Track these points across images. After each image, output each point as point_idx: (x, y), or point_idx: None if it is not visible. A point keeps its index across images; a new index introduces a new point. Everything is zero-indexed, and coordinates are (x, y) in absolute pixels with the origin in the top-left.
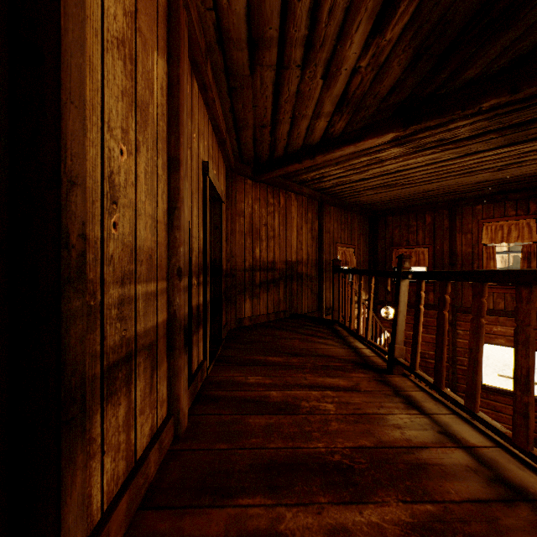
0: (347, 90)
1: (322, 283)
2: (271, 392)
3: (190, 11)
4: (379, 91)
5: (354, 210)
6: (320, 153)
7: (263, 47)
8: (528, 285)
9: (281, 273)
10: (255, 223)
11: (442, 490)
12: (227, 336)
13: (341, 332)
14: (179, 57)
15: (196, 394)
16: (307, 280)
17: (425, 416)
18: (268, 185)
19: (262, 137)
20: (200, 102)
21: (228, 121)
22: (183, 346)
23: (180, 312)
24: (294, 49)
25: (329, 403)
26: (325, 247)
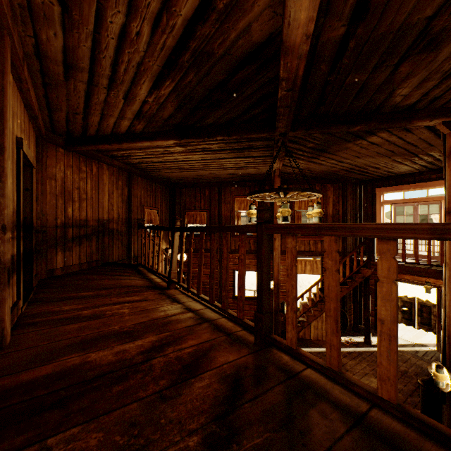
0: (142, 109)
1: (131, 237)
2: (83, 311)
3: (14, 38)
4: (163, 116)
5: (158, 181)
6: (126, 141)
7: (77, 70)
8: (214, 233)
9: (94, 230)
10: (68, 186)
11: (175, 327)
12: (38, 285)
13: (143, 271)
14: (3, 71)
15: (14, 324)
16: (118, 235)
17: (180, 304)
18: (81, 154)
19: (75, 119)
20: (14, 89)
21: (41, 102)
22: (7, 282)
23: (5, 257)
24: (101, 78)
25: (126, 309)
26: (134, 209)
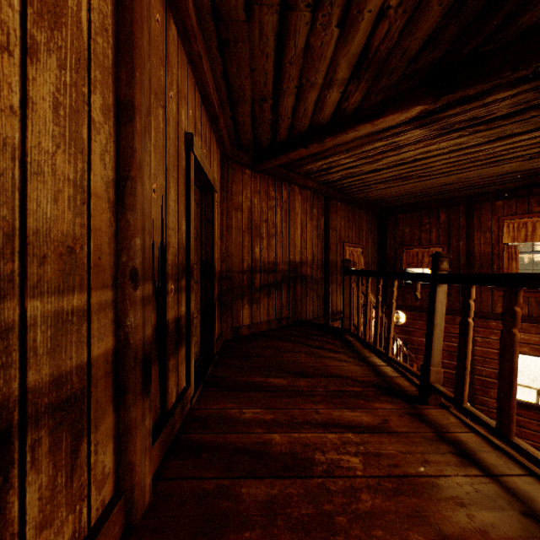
0: (369, 45)
1: (328, 286)
2: (273, 435)
3: None
4: (409, 47)
5: (362, 206)
6: (330, 134)
7: None
8: None
9: (284, 276)
10: (254, 219)
11: None
12: (222, 349)
13: (354, 344)
14: None
15: (172, 440)
16: (312, 283)
17: (493, 480)
18: (270, 176)
19: (262, 114)
20: (181, 55)
21: (221, 92)
22: (140, 388)
23: (135, 336)
24: None
25: (352, 454)
26: (332, 247)
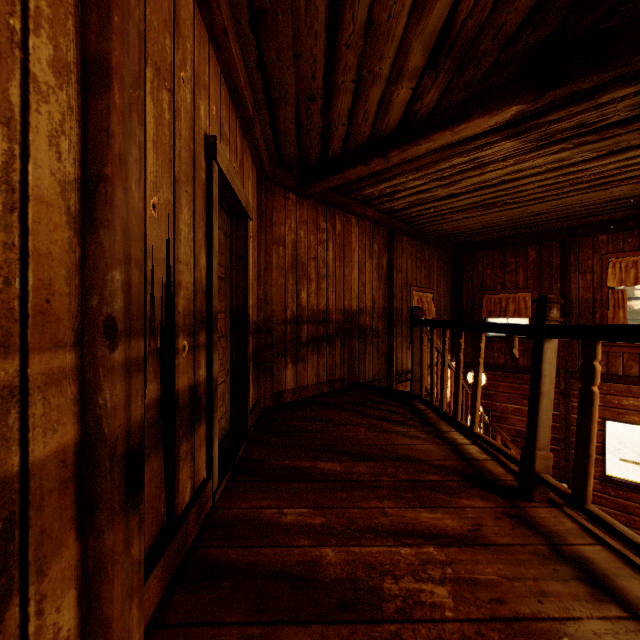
0: (452, 18)
1: (392, 339)
2: (324, 550)
3: None
4: (505, 23)
5: (433, 242)
6: (396, 146)
7: None
8: None
9: (337, 327)
10: (300, 256)
11: None
12: (258, 421)
13: (427, 414)
14: None
15: (183, 558)
16: (372, 336)
17: None
18: (319, 202)
19: (309, 120)
20: (198, 28)
21: (256, 87)
22: (121, 500)
23: (113, 422)
24: None
25: (437, 582)
26: (396, 292)
